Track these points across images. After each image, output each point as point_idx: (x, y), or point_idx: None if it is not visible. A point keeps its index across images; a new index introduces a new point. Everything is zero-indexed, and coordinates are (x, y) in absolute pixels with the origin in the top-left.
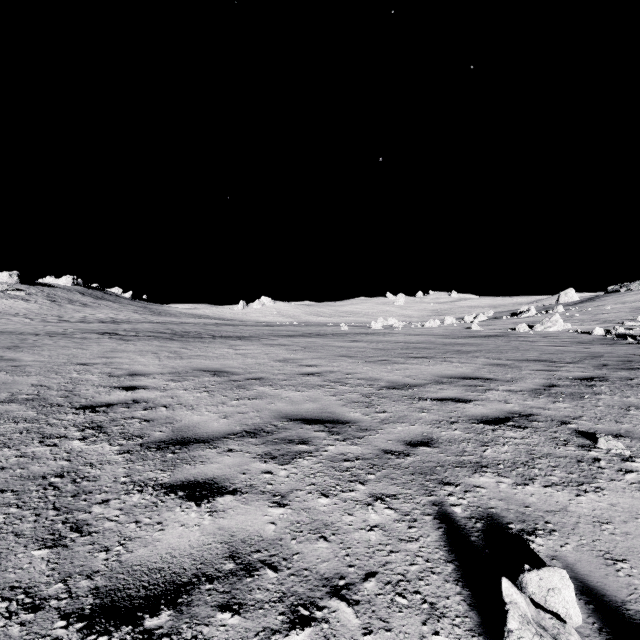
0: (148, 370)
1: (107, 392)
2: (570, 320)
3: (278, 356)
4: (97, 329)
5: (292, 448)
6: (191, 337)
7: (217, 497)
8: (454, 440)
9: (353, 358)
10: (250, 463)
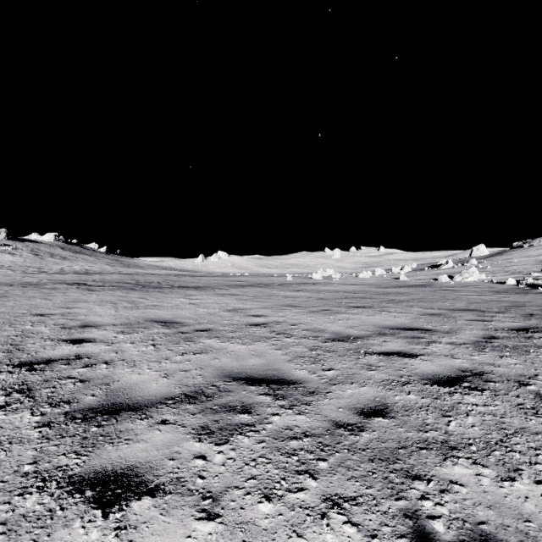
0: (102, 321)
1: (53, 346)
2: (483, 271)
3: (228, 306)
4: (69, 280)
5: (232, 419)
6: (152, 287)
7: (132, 500)
8: (411, 408)
9: (297, 308)
10: (182, 442)
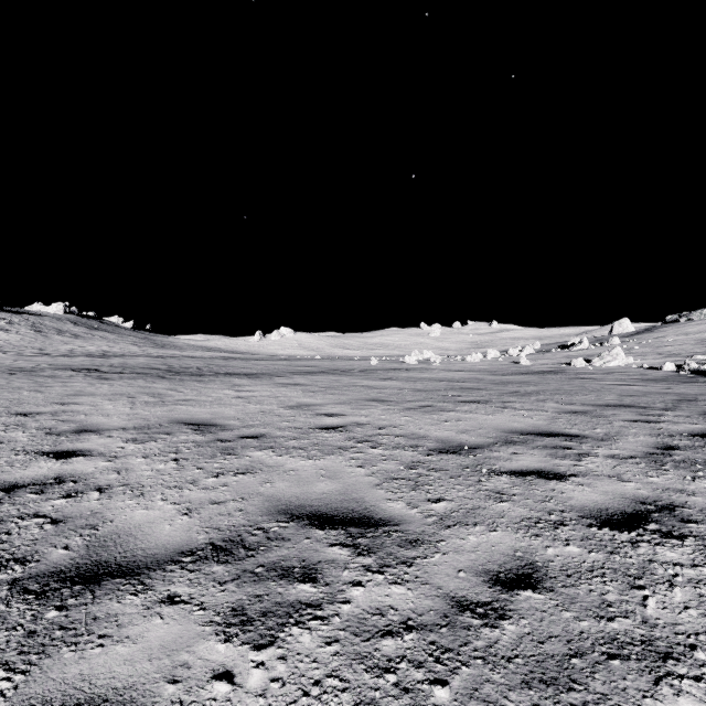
0: (107, 423)
1: (25, 462)
2: (630, 353)
3: (290, 400)
4: (77, 364)
5: (285, 593)
6: (188, 374)
7: None
8: (576, 570)
9: (387, 403)
10: (196, 642)
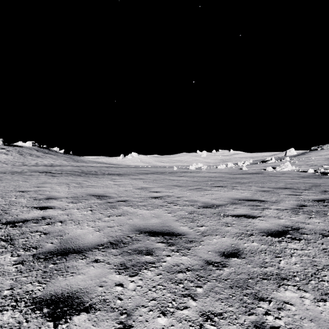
0: (59, 195)
1: (28, 211)
2: (293, 164)
3: (138, 186)
4: (40, 170)
5: (140, 259)
6: (91, 174)
7: (74, 315)
8: (255, 251)
9: (181, 187)
10: (108, 274)
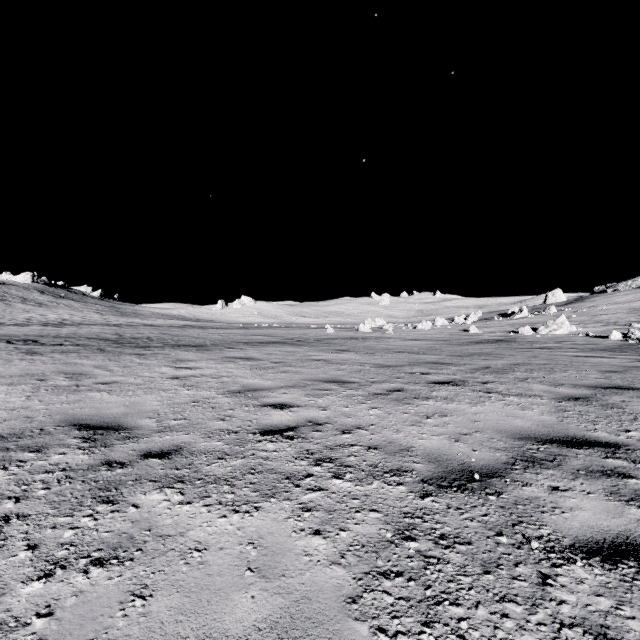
0: None
1: None
2: (570, 322)
3: (235, 382)
4: (20, 335)
5: None
6: (133, 346)
7: None
8: None
9: (348, 386)
10: None
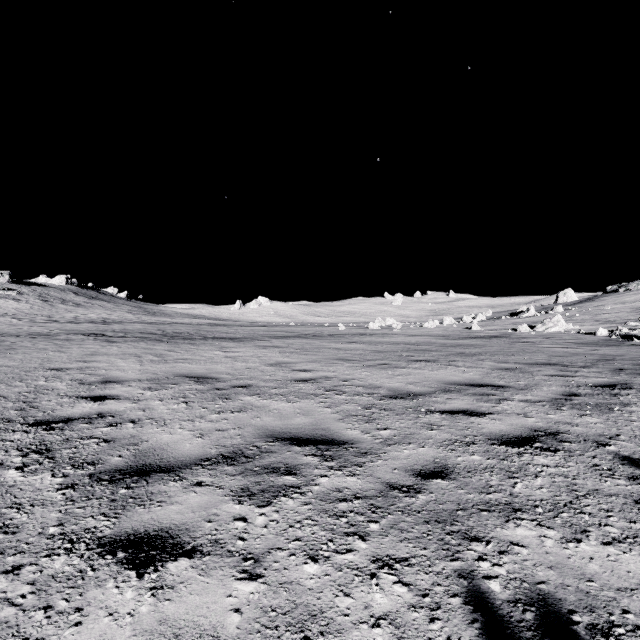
0: (125, 376)
1: (71, 403)
2: (571, 320)
3: (270, 359)
4: (85, 330)
5: (275, 481)
6: (181, 338)
7: (168, 562)
8: (474, 469)
9: (351, 362)
10: (220, 504)
